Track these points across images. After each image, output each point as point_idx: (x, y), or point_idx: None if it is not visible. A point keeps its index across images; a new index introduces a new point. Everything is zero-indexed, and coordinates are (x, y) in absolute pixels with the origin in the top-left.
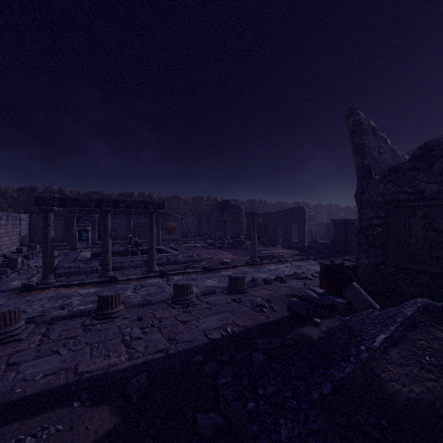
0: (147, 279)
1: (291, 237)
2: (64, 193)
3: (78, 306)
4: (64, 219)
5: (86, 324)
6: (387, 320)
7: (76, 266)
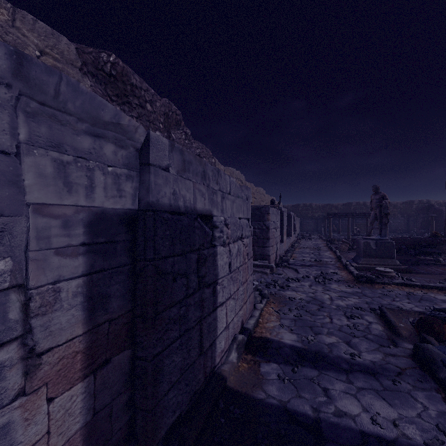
0: None
1: None
2: (311, 206)
3: None
4: (314, 220)
5: None
6: None
7: (336, 237)
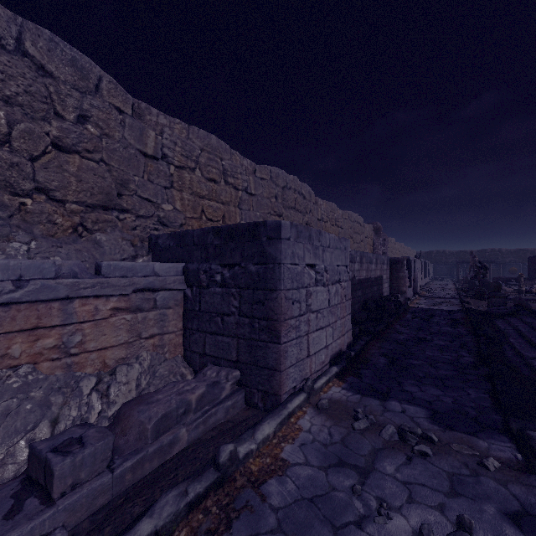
0: None
1: None
2: (445, 253)
3: None
4: (447, 266)
5: None
6: None
7: None
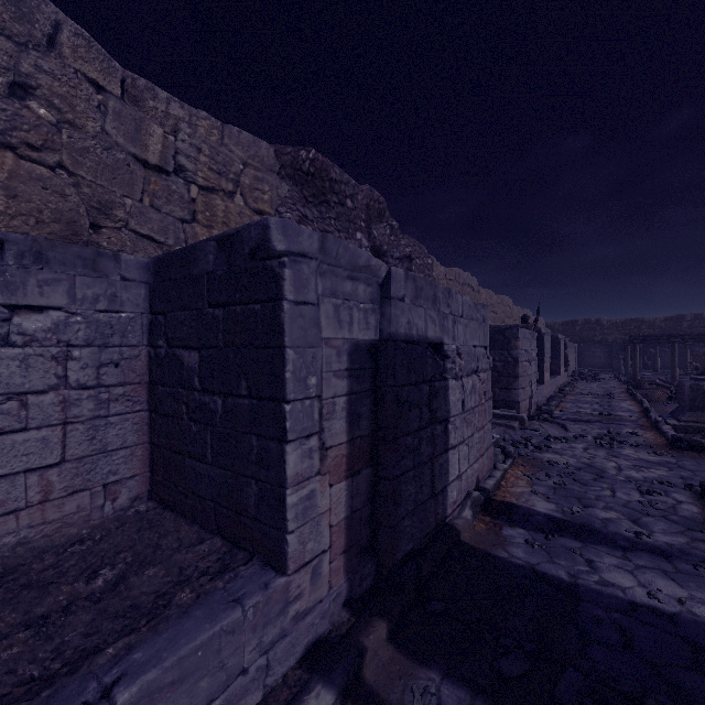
0: None
1: None
2: (600, 323)
3: None
4: (605, 348)
5: None
6: None
7: (647, 378)
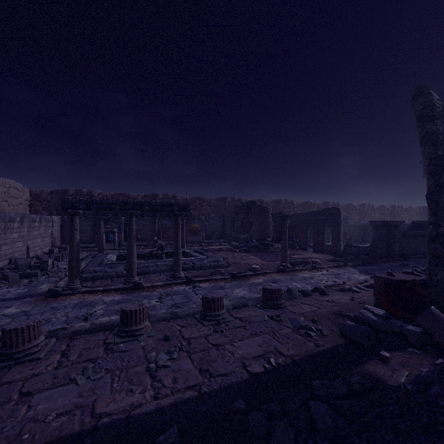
0: (172, 286)
1: (323, 241)
2: (92, 195)
3: (102, 316)
4: (92, 221)
5: (109, 342)
6: None
7: (102, 270)
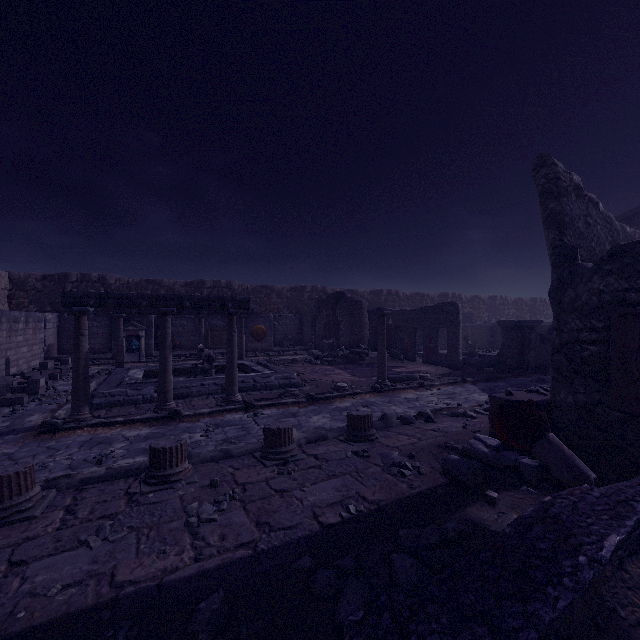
0: (224, 415)
1: (436, 348)
2: (106, 282)
3: (122, 458)
4: (106, 320)
5: (133, 491)
6: (619, 507)
7: (121, 393)
